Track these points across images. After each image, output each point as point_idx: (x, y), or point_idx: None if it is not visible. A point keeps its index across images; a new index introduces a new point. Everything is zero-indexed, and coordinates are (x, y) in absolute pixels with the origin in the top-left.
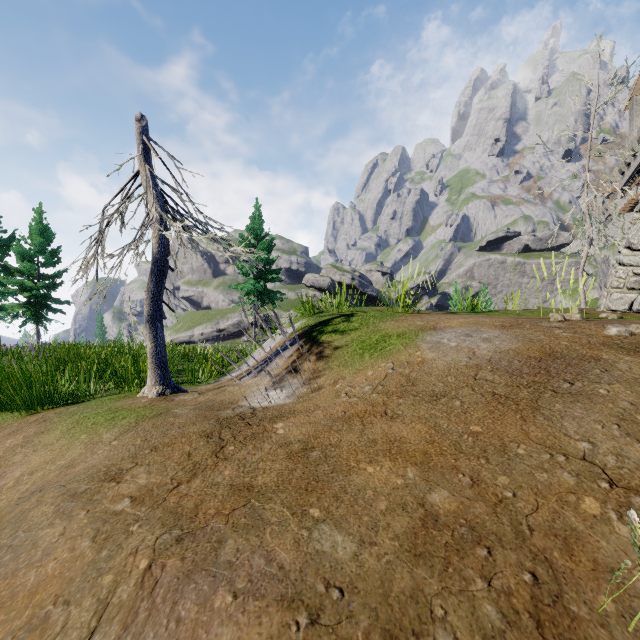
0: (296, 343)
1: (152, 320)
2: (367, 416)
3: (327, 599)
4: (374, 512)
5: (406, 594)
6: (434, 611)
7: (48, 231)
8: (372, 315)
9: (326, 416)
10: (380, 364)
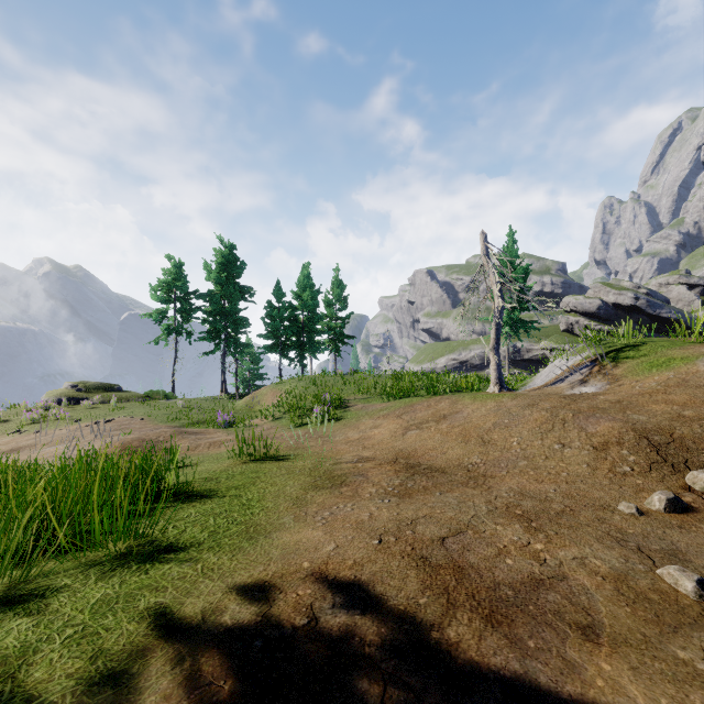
0: (591, 365)
1: (494, 349)
2: (653, 394)
3: (637, 422)
4: (655, 414)
5: (666, 425)
6: (676, 428)
7: (342, 284)
8: (660, 345)
9: (627, 394)
10: (664, 374)
